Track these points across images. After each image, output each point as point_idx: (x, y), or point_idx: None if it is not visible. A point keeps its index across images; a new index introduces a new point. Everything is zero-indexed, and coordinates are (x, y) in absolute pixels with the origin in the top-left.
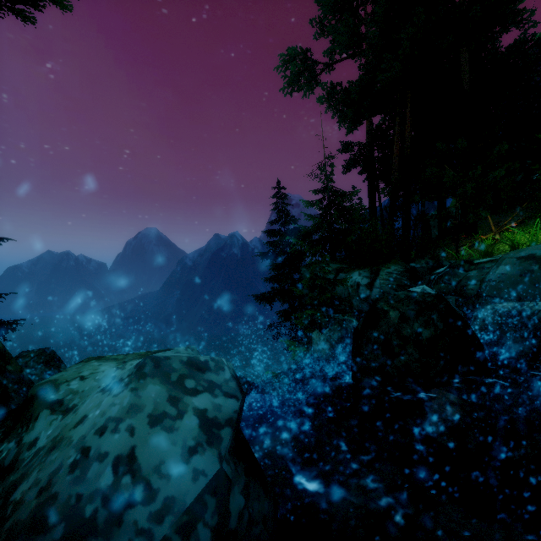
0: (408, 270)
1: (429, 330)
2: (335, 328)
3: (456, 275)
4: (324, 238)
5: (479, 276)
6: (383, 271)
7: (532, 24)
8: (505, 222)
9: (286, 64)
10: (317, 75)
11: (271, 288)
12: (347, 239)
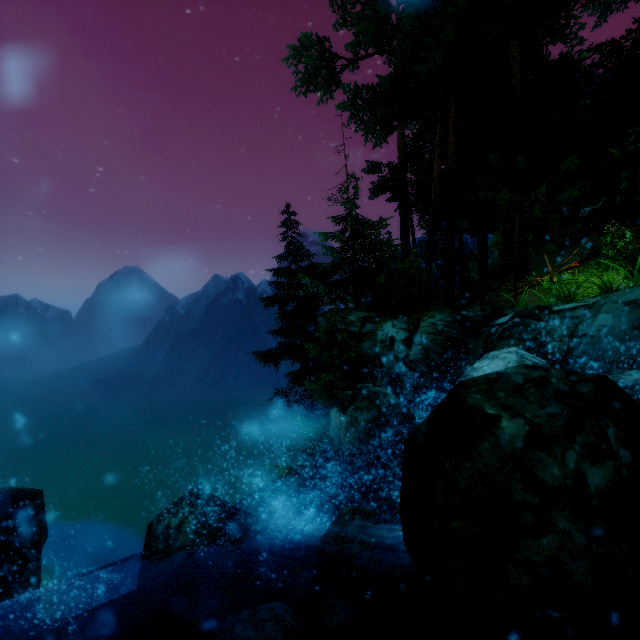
0: (459, 319)
1: (603, 467)
2: (363, 406)
3: (531, 328)
4: (346, 279)
5: (565, 329)
6: (425, 322)
7: (580, 39)
8: (565, 261)
9: (298, 55)
10: (337, 73)
11: (279, 343)
12: (376, 280)
